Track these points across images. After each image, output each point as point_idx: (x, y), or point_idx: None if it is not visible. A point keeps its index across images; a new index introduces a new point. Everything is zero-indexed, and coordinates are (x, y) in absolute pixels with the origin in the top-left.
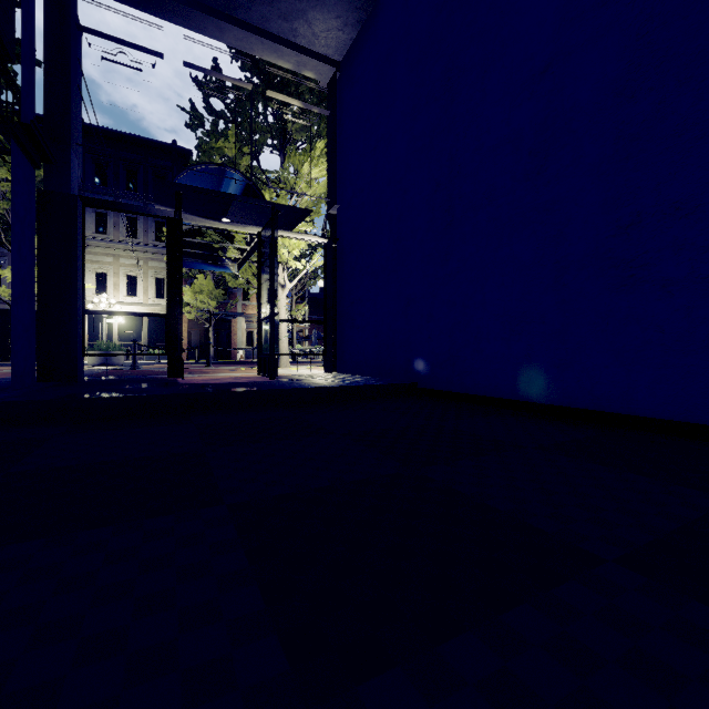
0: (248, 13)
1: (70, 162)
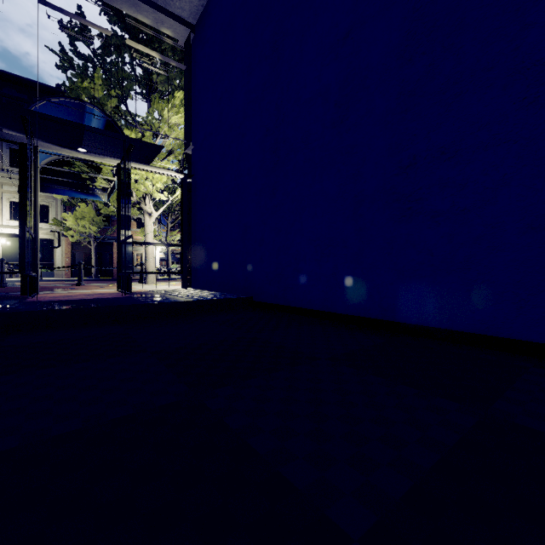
0: None
1: None
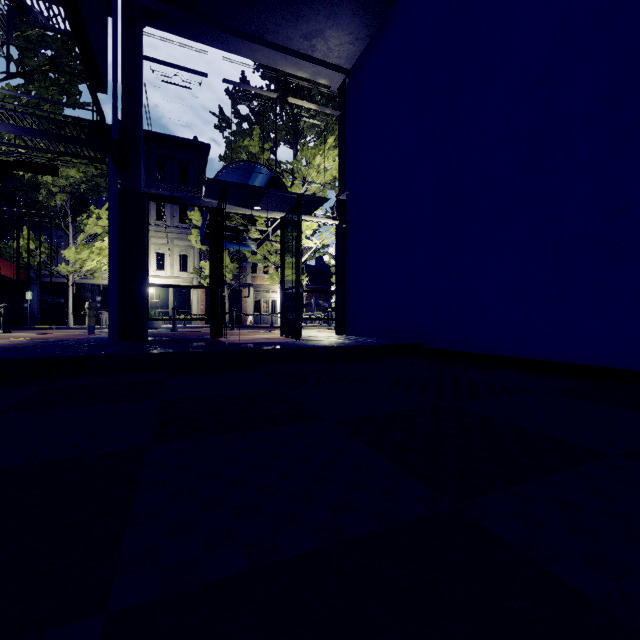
0: (275, 36)
1: (140, 166)
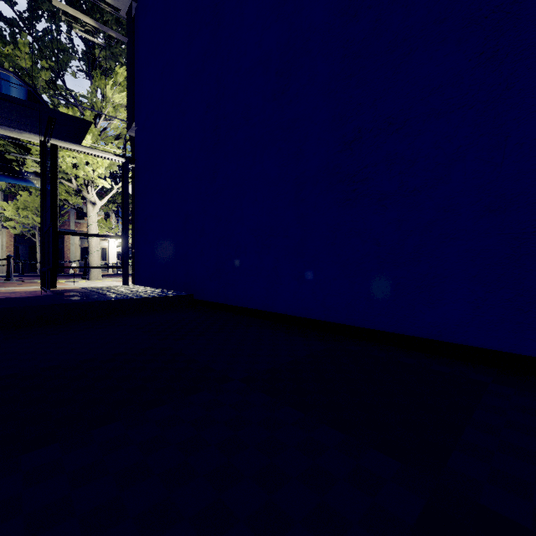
0: None
1: None
